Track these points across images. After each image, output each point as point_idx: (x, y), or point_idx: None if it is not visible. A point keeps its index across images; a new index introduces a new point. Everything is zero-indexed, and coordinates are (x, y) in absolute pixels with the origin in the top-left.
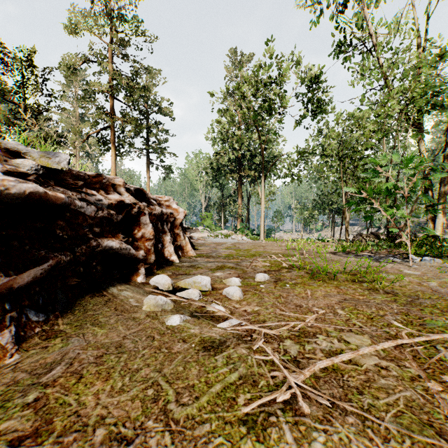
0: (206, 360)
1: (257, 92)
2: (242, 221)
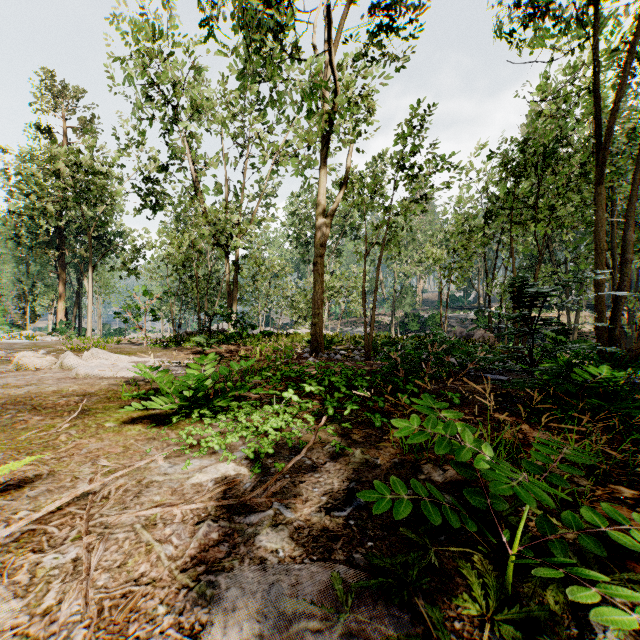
0: (7, 361)
1: (78, 173)
2: (67, 318)
